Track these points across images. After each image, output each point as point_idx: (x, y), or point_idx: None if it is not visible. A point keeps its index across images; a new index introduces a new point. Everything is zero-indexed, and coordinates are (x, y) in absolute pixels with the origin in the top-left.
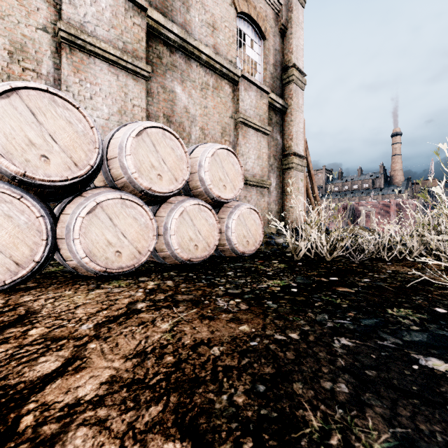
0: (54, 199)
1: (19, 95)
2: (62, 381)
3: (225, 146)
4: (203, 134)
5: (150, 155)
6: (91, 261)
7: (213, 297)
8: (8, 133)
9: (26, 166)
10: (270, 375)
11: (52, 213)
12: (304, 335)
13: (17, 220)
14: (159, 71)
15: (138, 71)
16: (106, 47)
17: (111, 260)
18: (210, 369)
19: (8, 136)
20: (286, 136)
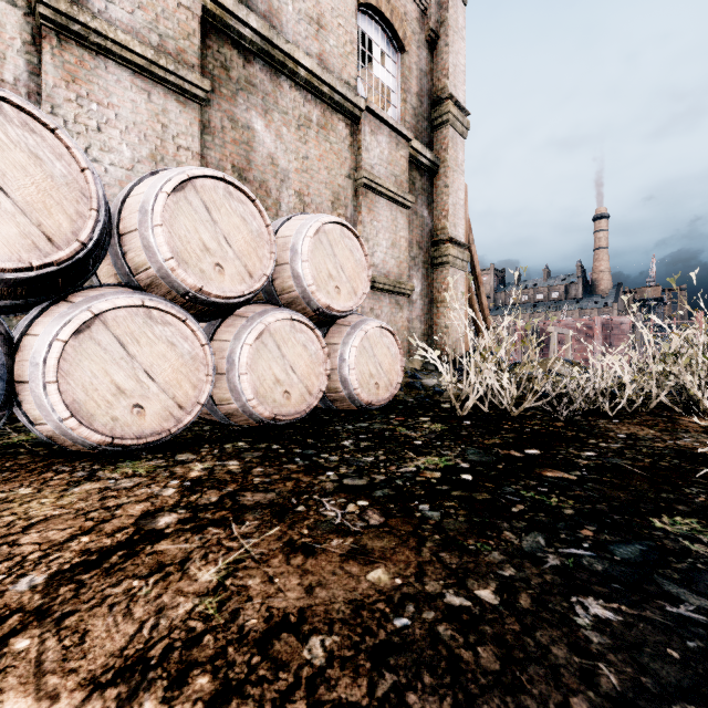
0: (12, 307)
1: None
2: None
3: (339, 219)
4: (301, 203)
5: (200, 228)
6: (81, 425)
7: (314, 497)
8: None
9: None
10: None
11: (6, 332)
12: (507, 593)
13: None
14: (224, 92)
15: (186, 87)
16: (128, 41)
17: (124, 422)
18: None
19: None
20: (438, 211)
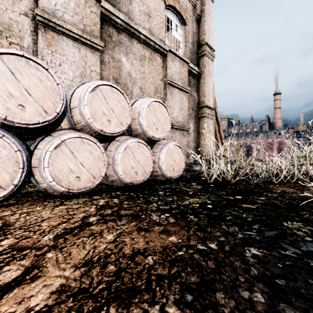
0: (30, 138)
1: (1, 59)
2: (19, 290)
3: (157, 100)
4: (141, 92)
5: (102, 106)
6: (57, 184)
7: (148, 212)
8: None
9: (7, 112)
10: (196, 284)
11: (28, 148)
12: (220, 245)
13: (0, 154)
14: (109, 46)
15: (94, 45)
16: (71, 28)
17: (73, 183)
18: (145, 278)
19: None
20: (201, 93)
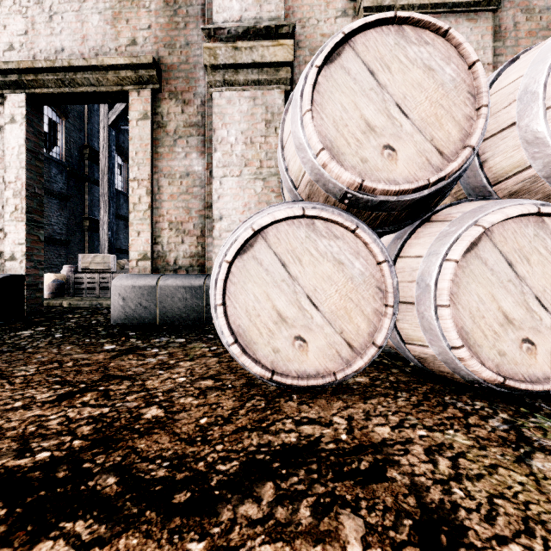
0: (384, 233)
1: (352, 47)
2: None
3: None
4: None
5: None
6: (471, 357)
7: None
8: (338, 118)
9: (361, 171)
10: None
11: None
12: None
13: (350, 269)
14: None
15: None
16: None
17: (511, 359)
18: None
19: (338, 124)
20: None
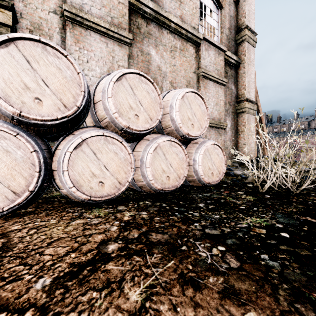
0: (52, 137)
1: (16, 45)
2: None
3: (193, 90)
4: (172, 87)
5: (128, 98)
6: (77, 190)
7: (190, 240)
8: (7, 78)
9: (22, 107)
10: None
11: (49, 148)
12: None
13: (14, 155)
14: (138, 39)
15: (122, 38)
16: (98, 22)
17: (95, 190)
18: None
19: (7, 81)
20: (239, 86)
